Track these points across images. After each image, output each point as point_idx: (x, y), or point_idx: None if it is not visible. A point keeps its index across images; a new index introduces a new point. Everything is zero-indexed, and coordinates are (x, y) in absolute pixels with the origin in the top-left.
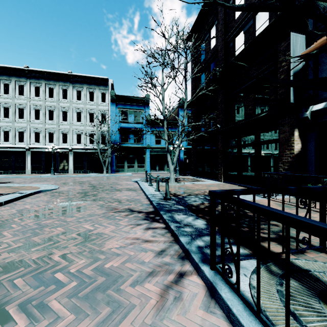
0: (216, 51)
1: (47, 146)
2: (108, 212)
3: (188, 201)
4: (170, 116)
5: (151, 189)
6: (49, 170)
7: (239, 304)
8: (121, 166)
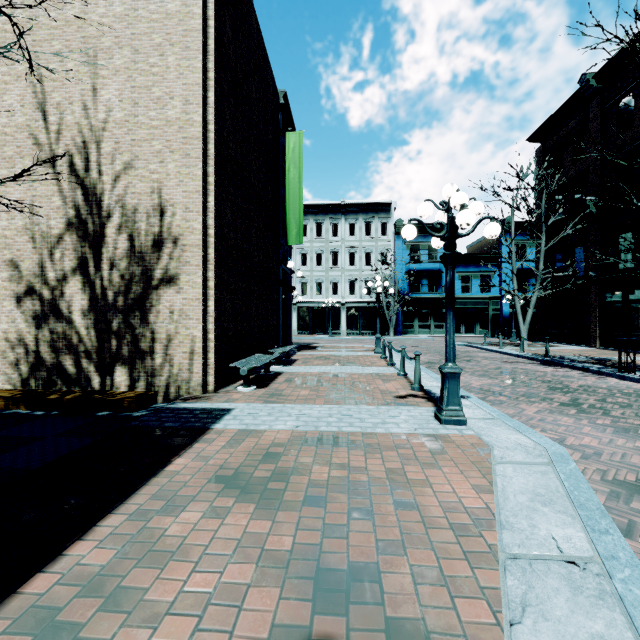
0: (586, 171)
1: (315, 299)
2: (504, 362)
3: (572, 358)
4: (480, 243)
5: (510, 351)
6: (313, 331)
7: (635, 376)
8: (409, 326)
